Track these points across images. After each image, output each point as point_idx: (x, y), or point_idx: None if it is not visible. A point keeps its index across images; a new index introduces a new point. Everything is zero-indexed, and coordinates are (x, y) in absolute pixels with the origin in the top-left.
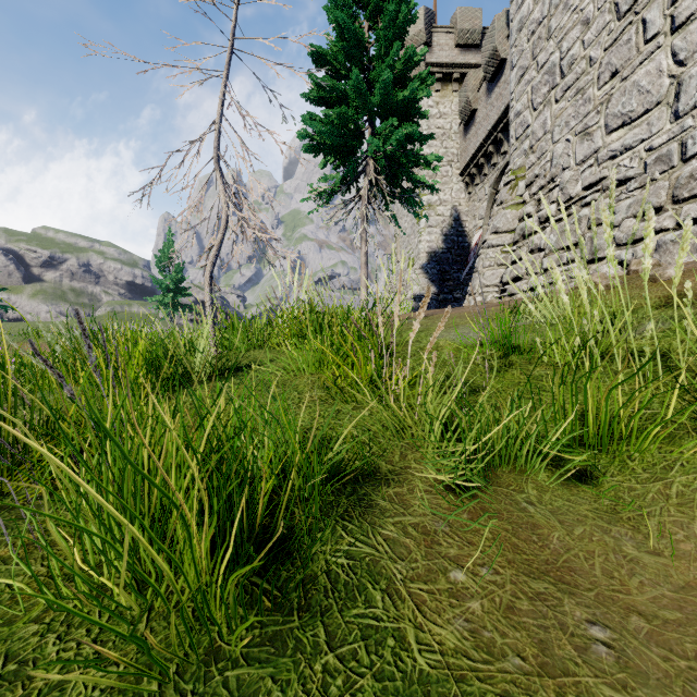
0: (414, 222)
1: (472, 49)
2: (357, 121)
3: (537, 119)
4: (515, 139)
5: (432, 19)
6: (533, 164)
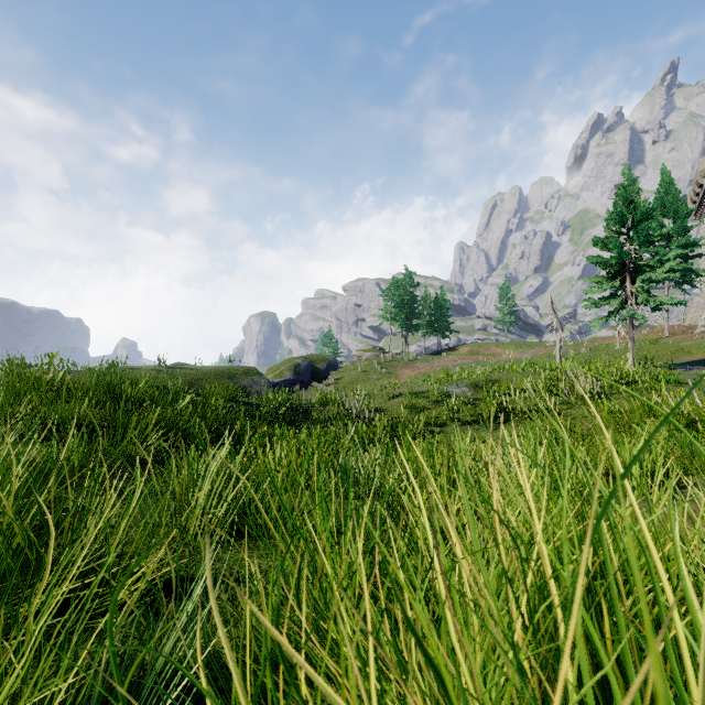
0: None
1: None
2: None
3: None
4: None
5: None
6: None
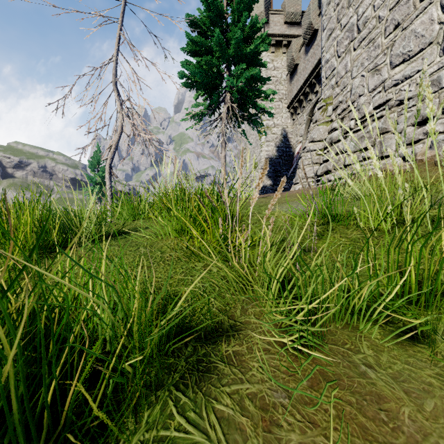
0: (257, 138)
1: (295, 25)
2: (219, 67)
3: (341, 63)
4: (325, 78)
5: (269, 5)
6: (337, 94)
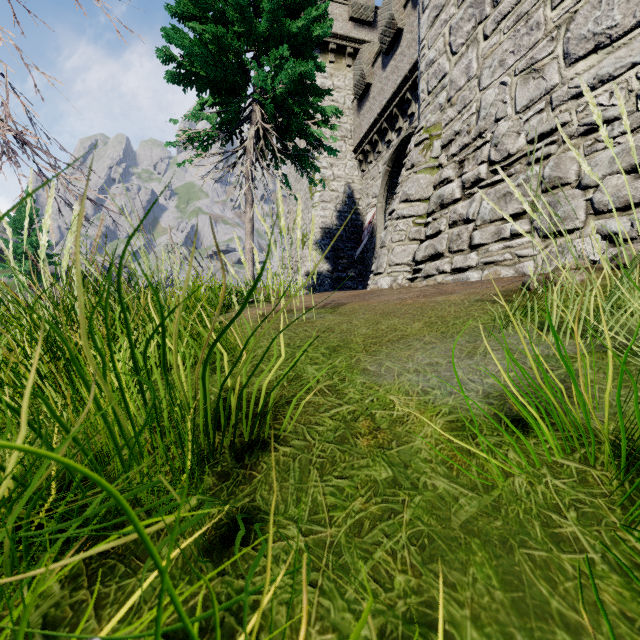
0: (307, 196)
1: (365, 26)
2: (240, 53)
3: (457, 64)
4: (427, 93)
5: None
6: (451, 120)
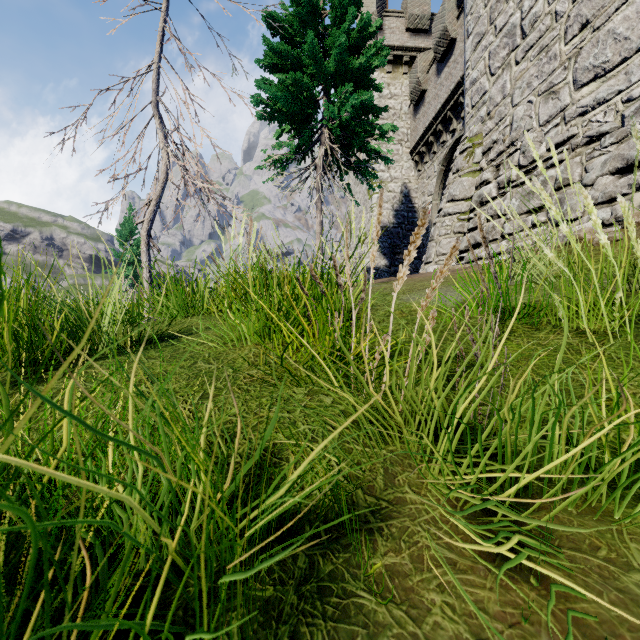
0: (366, 198)
1: (421, 34)
2: (312, 89)
3: (495, 84)
4: (471, 107)
5: (384, 3)
6: (490, 131)
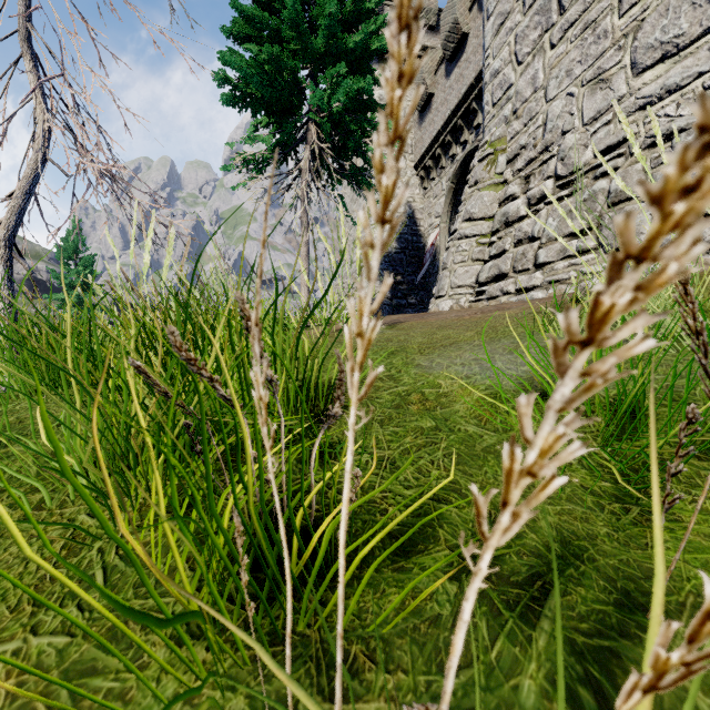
0: None
1: (427, 31)
2: (296, 72)
3: (523, 74)
4: (492, 105)
5: None
6: (517, 133)
